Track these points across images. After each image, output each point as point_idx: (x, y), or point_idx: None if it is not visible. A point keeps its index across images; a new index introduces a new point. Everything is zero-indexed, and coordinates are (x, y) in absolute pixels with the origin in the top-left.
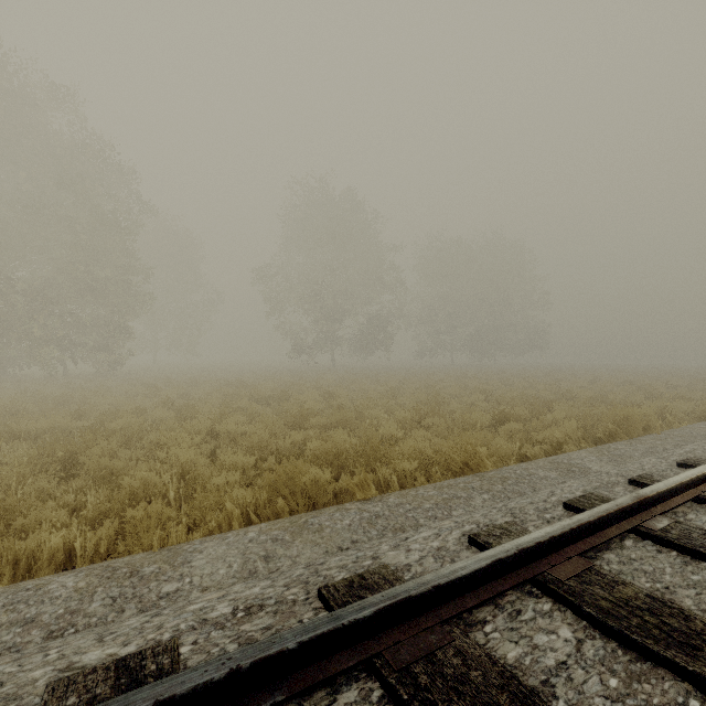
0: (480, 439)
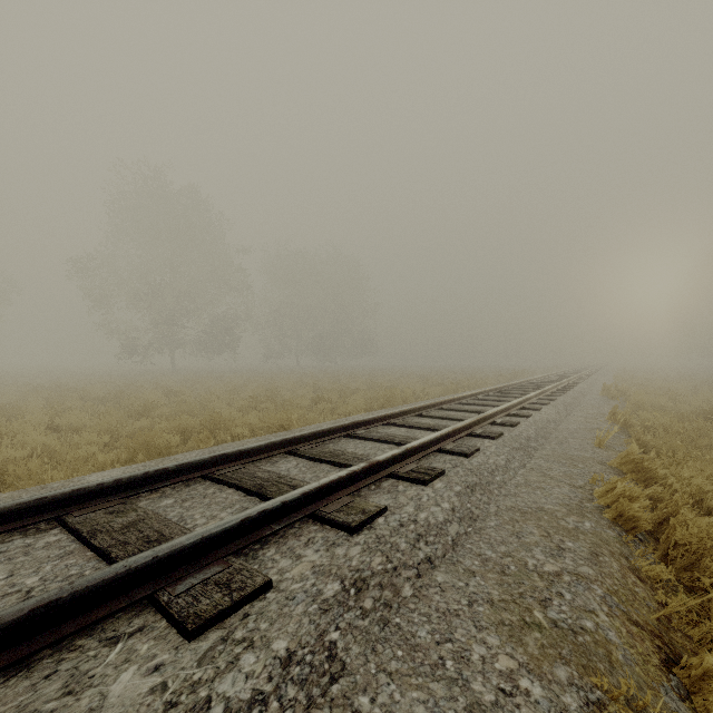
0: (295, 412)
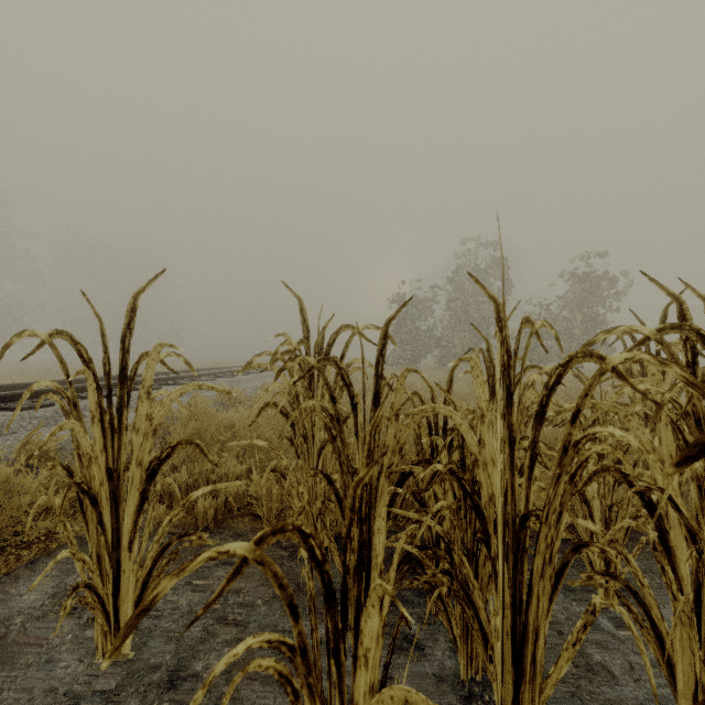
0: None
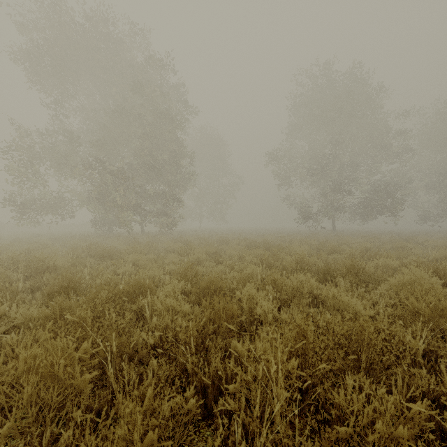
0: None
